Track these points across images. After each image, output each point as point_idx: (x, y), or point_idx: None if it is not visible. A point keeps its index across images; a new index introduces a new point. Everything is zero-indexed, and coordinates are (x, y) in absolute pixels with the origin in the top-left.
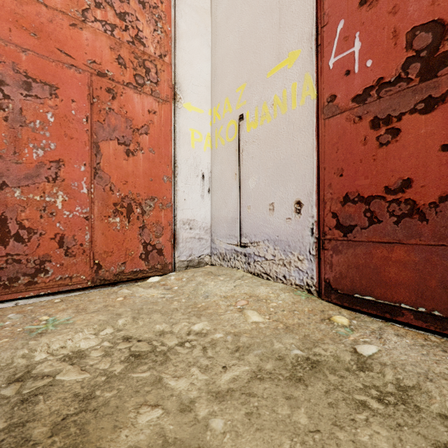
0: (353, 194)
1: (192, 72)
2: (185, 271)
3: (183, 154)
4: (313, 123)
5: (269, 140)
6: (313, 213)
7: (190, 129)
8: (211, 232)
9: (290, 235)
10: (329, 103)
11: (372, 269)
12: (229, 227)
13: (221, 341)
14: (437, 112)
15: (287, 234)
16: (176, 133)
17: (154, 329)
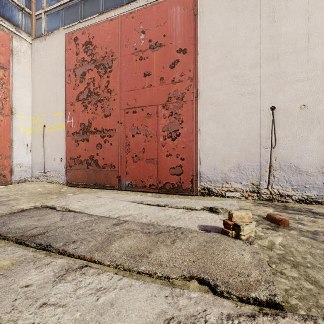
0: (72, 157)
1: (21, 102)
2: (17, 183)
3: (16, 136)
4: (65, 136)
5: (53, 137)
6: (65, 162)
7: (20, 126)
8: (32, 168)
9: (59, 168)
10: (67, 132)
11: (75, 176)
12: (40, 166)
13: (27, 193)
14: (84, 142)
15: (58, 168)
16: (12, 128)
17: (5, 194)
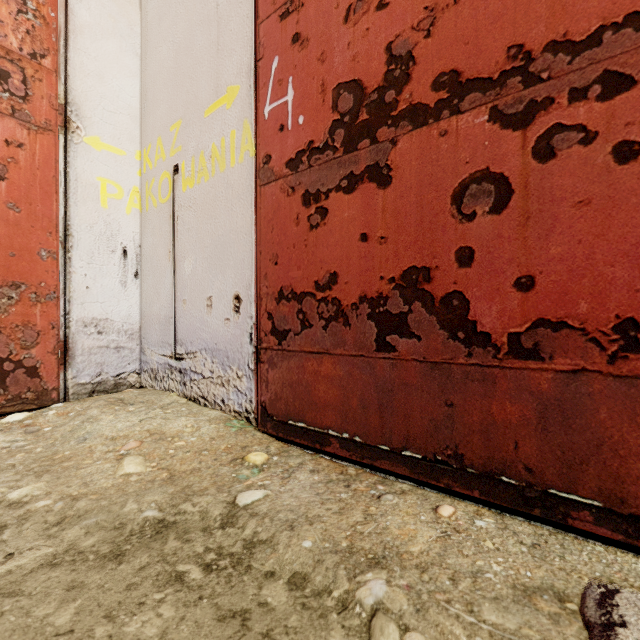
0: (288, 290)
1: (102, 90)
2: (84, 399)
3: (83, 216)
4: (252, 189)
5: (206, 206)
6: (252, 313)
7: (99, 178)
8: (140, 337)
9: (229, 343)
10: (265, 165)
11: (305, 388)
12: (162, 330)
13: (41, 512)
14: (357, 193)
15: (226, 342)
16: (68, 182)
17: None
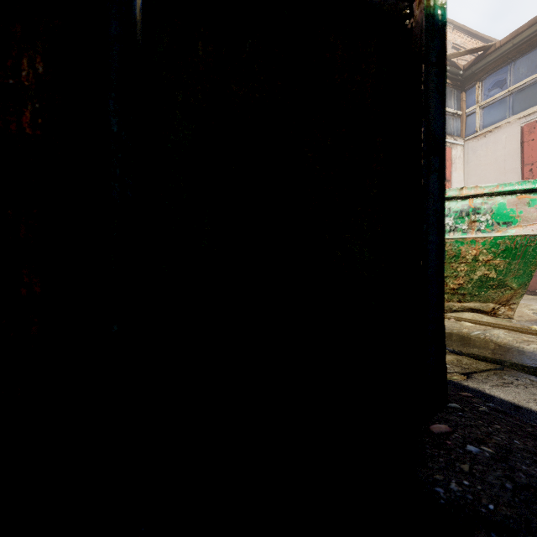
0: None
1: None
2: None
3: None
4: None
5: None
6: None
7: None
8: None
9: None
10: None
11: None
12: None
13: None
14: None
15: None
16: None
17: None
